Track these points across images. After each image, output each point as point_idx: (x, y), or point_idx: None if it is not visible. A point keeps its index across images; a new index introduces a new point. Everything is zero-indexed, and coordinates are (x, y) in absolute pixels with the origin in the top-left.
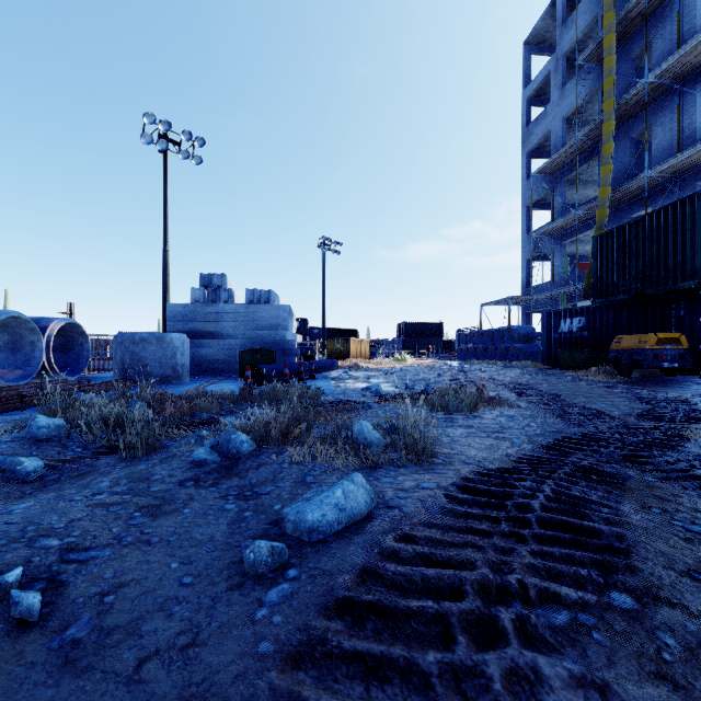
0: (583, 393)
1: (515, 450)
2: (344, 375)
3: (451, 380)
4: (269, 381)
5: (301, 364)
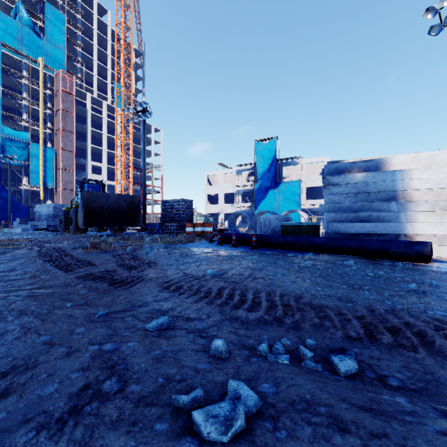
0: (1, 264)
1: (78, 244)
2: (294, 255)
3: (147, 261)
4: (225, 242)
5: (233, 234)
